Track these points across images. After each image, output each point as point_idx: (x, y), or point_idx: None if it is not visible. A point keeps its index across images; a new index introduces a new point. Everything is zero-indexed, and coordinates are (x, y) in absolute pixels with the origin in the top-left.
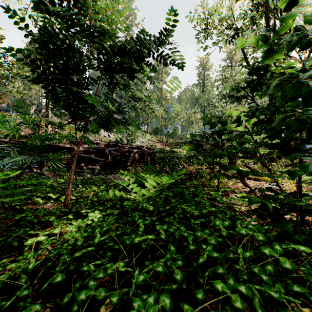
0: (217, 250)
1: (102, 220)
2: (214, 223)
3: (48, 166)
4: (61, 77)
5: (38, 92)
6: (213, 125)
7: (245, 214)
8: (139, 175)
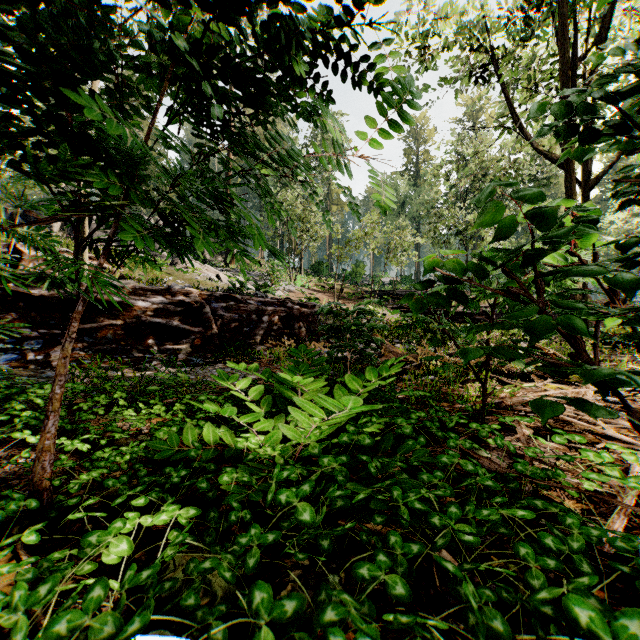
0: None
1: (102, 600)
2: (566, 609)
3: None
4: None
5: None
6: (507, 229)
7: (586, 499)
8: (275, 376)
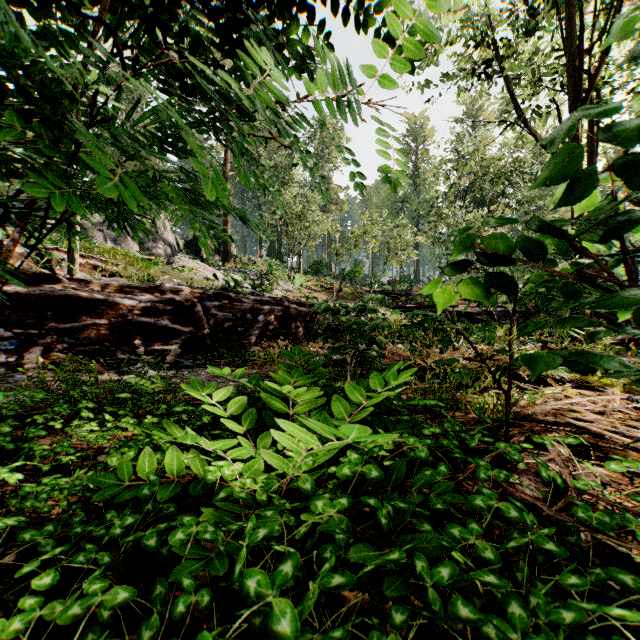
0: None
1: None
2: None
3: (42, 348)
4: None
5: None
6: (577, 184)
7: None
8: (262, 384)
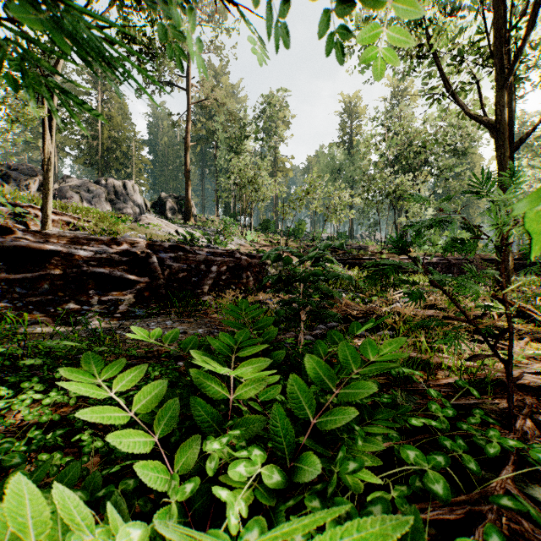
0: None
1: None
2: None
3: None
4: None
5: (20, 138)
6: None
7: None
8: (194, 355)
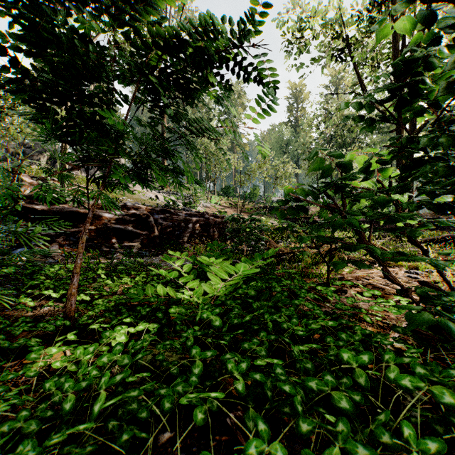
0: (352, 421)
1: (122, 350)
2: (339, 355)
3: (58, 244)
4: (49, 78)
5: None
6: (327, 172)
7: (380, 327)
8: (198, 259)
